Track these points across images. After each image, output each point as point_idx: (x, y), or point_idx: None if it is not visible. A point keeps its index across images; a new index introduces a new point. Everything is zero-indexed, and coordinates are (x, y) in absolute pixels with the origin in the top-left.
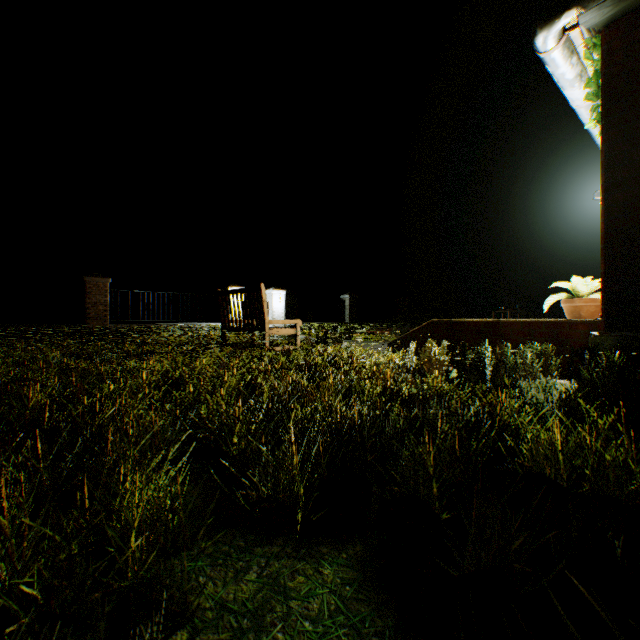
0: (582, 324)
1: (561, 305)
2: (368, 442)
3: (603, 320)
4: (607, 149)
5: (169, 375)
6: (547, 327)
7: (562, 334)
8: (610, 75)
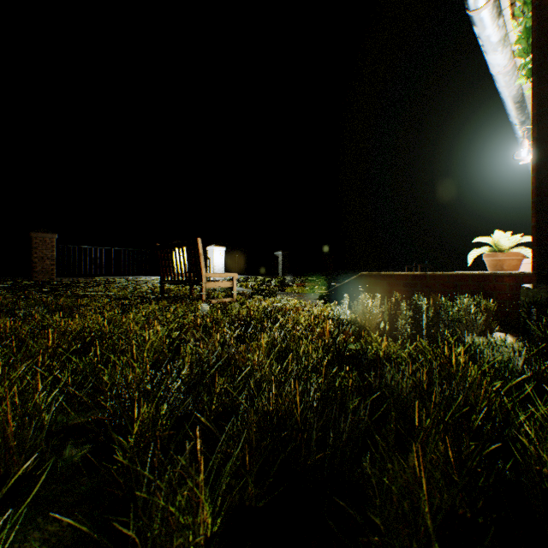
0: (508, 277)
1: (484, 259)
2: (316, 440)
3: (534, 273)
4: (538, 104)
5: (86, 333)
6: (473, 280)
7: (488, 286)
8: (541, 31)
